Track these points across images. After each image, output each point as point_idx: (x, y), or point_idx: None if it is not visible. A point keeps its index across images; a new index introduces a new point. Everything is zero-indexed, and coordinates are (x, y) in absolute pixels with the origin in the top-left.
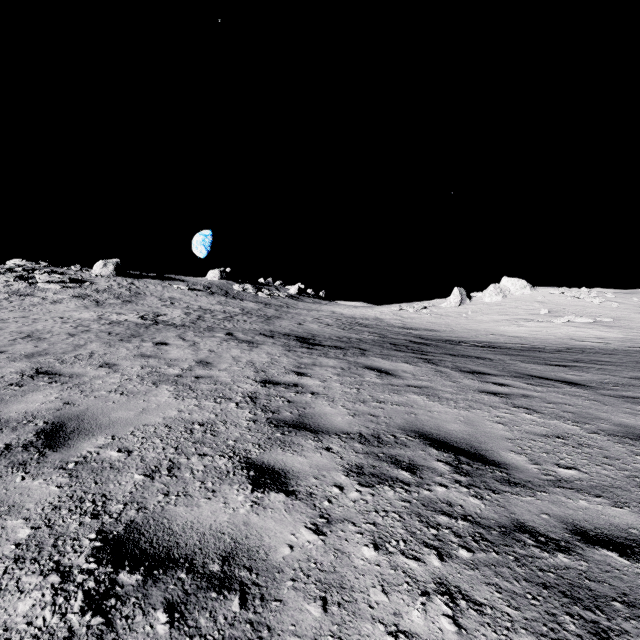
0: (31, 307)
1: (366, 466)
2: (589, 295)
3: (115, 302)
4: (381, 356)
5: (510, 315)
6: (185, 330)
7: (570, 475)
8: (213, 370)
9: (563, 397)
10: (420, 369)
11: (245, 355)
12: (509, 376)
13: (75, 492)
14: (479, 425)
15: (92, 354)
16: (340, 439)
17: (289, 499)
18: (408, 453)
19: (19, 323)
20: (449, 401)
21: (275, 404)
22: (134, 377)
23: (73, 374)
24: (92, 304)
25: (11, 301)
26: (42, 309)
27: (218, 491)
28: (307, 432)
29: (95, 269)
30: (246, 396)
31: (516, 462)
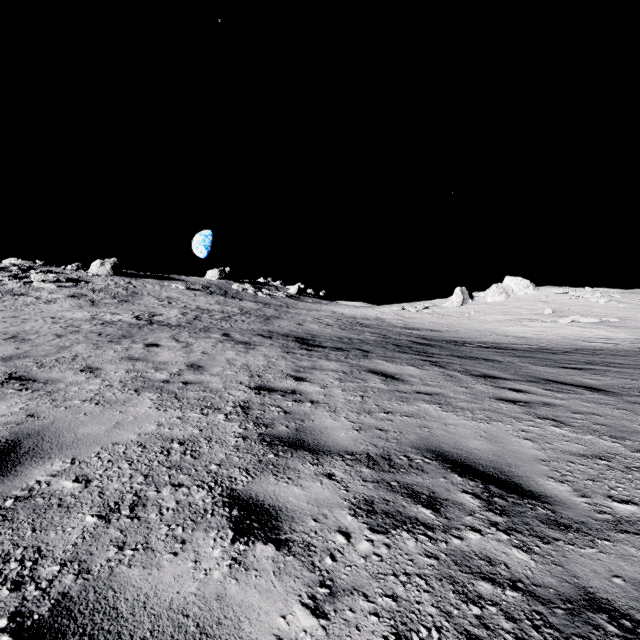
0: (23, 307)
1: (377, 501)
2: (594, 295)
3: (111, 302)
4: (385, 358)
5: (513, 315)
6: (180, 331)
7: (630, 513)
8: (204, 375)
9: (589, 405)
10: (428, 373)
11: (240, 358)
12: (524, 381)
13: (1, 545)
14: (504, 442)
15: (76, 357)
16: (344, 462)
17: (280, 554)
18: (427, 481)
19: (7, 323)
20: (465, 411)
21: (269, 416)
22: (116, 383)
23: (49, 380)
24: (87, 304)
25: (4, 301)
26: (34, 309)
27: (189, 541)
28: (305, 452)
29: (92, 268)
30: (237, 406)
31: (559, 493)
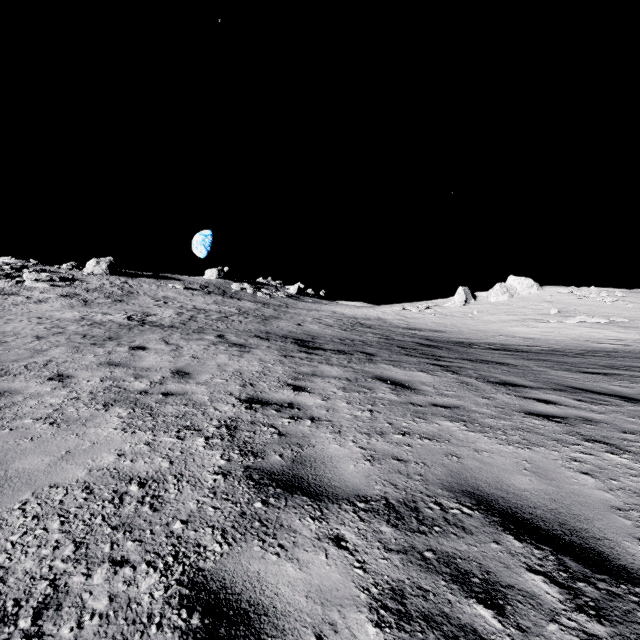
0: (11, 307)
1: (409, 590)
2: (600, 294)
3: (104, 301)
4: (391, 362)
5: (518, 315)
6: (172, 332)
7: None
8: (189, 383)
9: (635, 421)
10: (441, 380)
11: (233, 362)
12: (549, 389)
13: None
14: (558, 478)
15: (49, 362)
16: (356, 514)
17: None
18: (473, 549)
19: None
20: (496, 431)
21: (260, 439)
22: (84, 395)
23: (7, 391)
24: (79, 303)
25: None
26: (23, 309)
27: None
28: (304, 498)
29: (87, 267)
30: (222, 425)
31: None
